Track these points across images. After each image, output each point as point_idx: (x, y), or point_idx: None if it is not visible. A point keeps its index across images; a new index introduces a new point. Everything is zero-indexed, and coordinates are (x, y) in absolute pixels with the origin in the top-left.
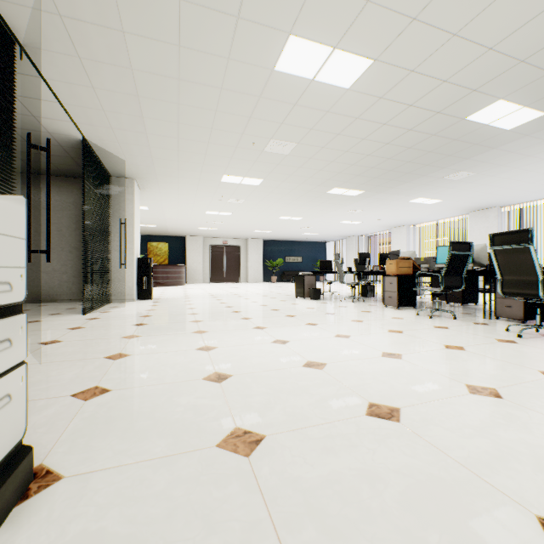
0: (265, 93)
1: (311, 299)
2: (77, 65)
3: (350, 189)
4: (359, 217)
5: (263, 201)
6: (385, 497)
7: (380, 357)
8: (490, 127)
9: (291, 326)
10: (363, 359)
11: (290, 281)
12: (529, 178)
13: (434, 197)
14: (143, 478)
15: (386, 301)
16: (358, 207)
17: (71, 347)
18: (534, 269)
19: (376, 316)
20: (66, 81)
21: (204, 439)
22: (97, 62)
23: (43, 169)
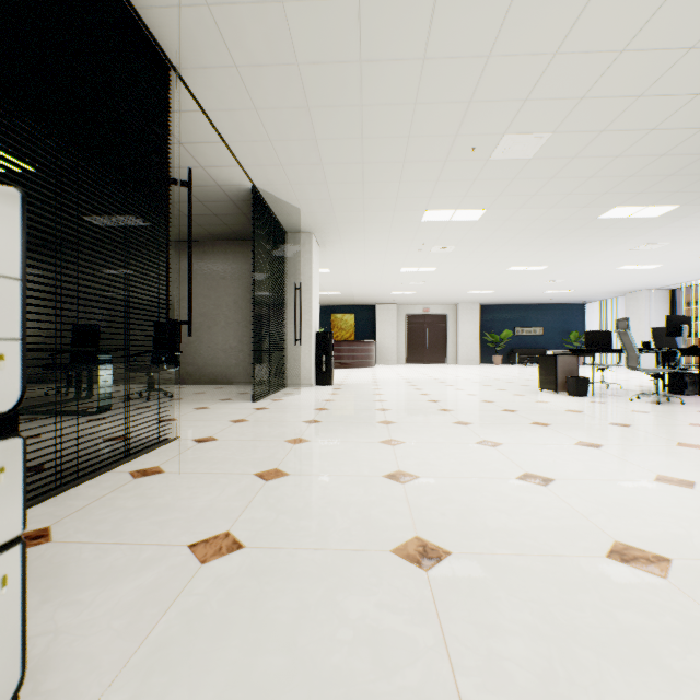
0: (499, 46)
1: (569, 395)
2: (235, 80)
3: (648, 204)
4: (656, 256)
5: (484, 245)
6: None
7: None
8: None
9: (548, 446)
10: None
11: (522, 364)
12: None
13: None
14: None
15: None
16: (658, 238)
17: (223, 450)
18: None
19: None
20: (226, 108)
21: None
22: (256, 67)
23: (220, 234)
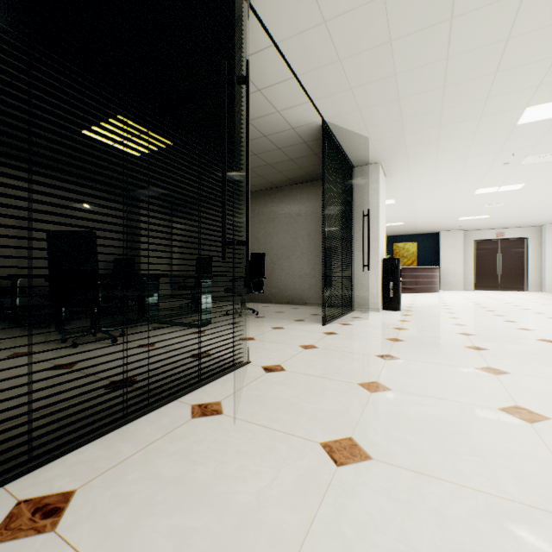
0: None
1: None
2: None
3: None
4: None
5: None
6: None
7: None
8: None
9: None
10: None
11: None
12: None
13: None
14: None
15: None
16: None
17: (288, 387)
18: None
19: None
20: (295, 32)
21: None
22: None
23: (296, 177)
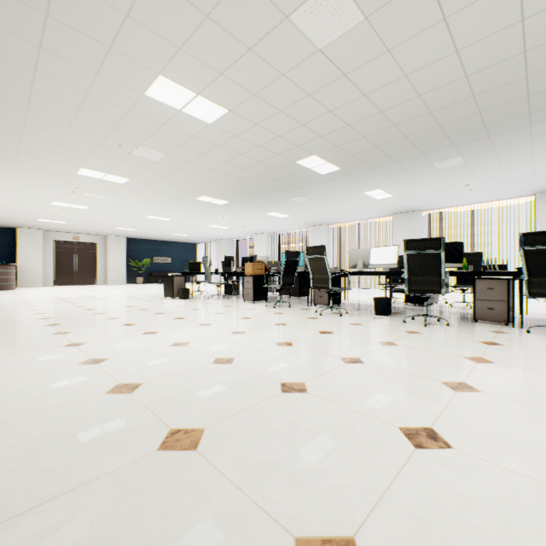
0: (135, 109)
1: (181, 299)
2: None
3: (217, 198)
4: (227, 223)
5: (129, 199)
6: (215, 391)
7: (230, 334)
8: (312, 171)
9: (161, 321)
10: (218, 337)
11: (159, 283)
12: (341, 207)
13: (284, 213)
14: (51, 416)
15: (245, 297)
16: (225, 215)
17: None
18: (327, 271)
19: (236, 309)
20: None
21: (94, 392)
22: None
23: None
